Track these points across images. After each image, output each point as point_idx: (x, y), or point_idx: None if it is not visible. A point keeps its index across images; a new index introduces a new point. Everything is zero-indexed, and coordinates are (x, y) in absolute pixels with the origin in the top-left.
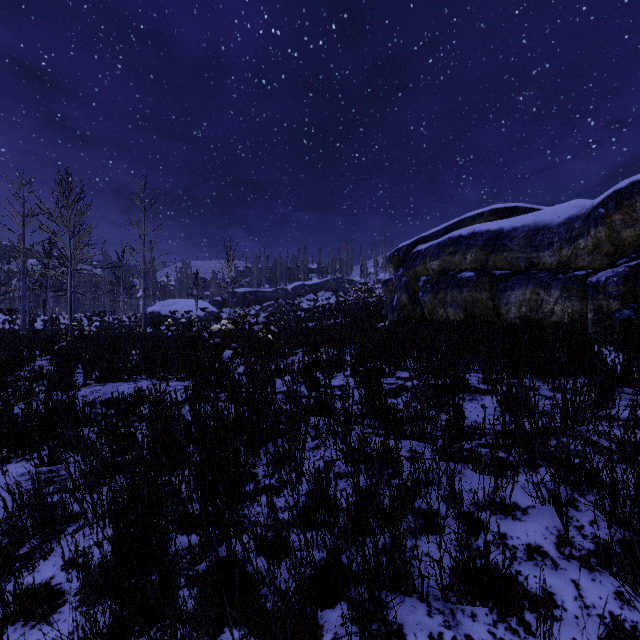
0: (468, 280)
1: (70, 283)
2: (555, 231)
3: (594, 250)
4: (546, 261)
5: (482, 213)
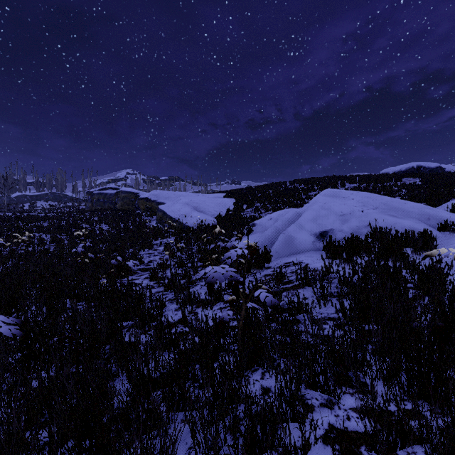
0: (101, 201)
1: None
2: (112, 195)
3: (114, 199)
4: (111, 199)
5: (109, 187)
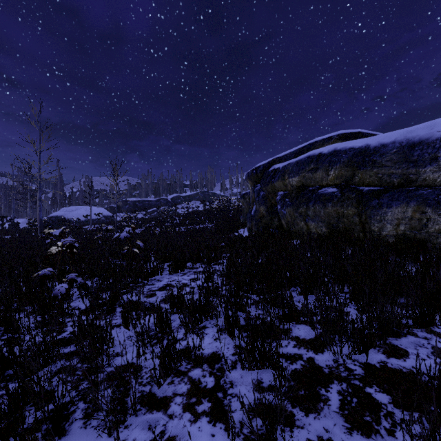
0: (331, 195)
1: None
2: (438, 145)
3: None
4: (427, 177)
5: (330, 137)
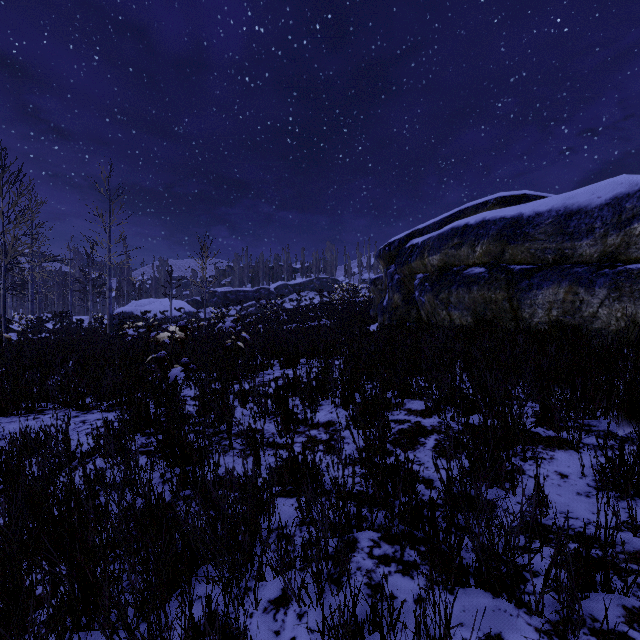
0: (478, 277)
1: (4, 279)
2: (596, 214)
3: None
4: (584, 252)
5: (486, 202)
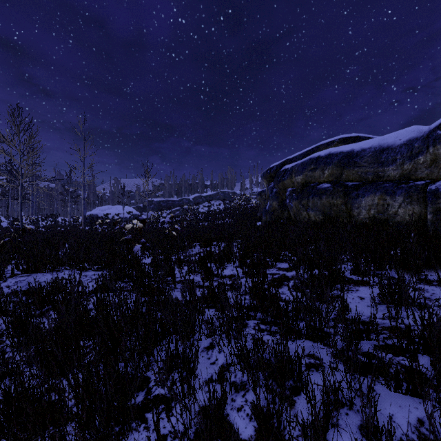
0: (326, 190)
1: (21, 192)
2: (397, 150)
3: (432, 164)
4: (390, 174)
5: (333, 141)
